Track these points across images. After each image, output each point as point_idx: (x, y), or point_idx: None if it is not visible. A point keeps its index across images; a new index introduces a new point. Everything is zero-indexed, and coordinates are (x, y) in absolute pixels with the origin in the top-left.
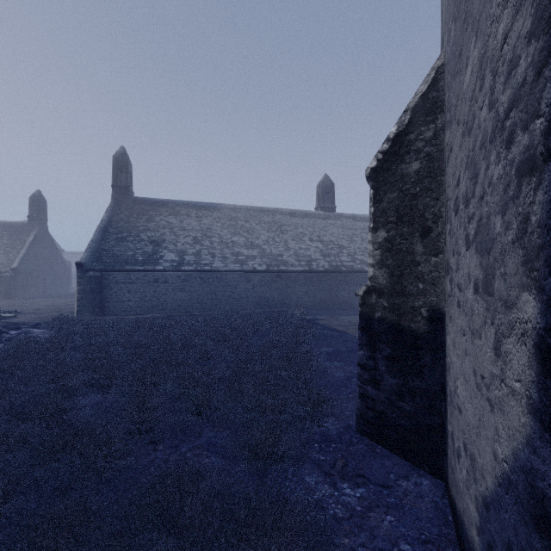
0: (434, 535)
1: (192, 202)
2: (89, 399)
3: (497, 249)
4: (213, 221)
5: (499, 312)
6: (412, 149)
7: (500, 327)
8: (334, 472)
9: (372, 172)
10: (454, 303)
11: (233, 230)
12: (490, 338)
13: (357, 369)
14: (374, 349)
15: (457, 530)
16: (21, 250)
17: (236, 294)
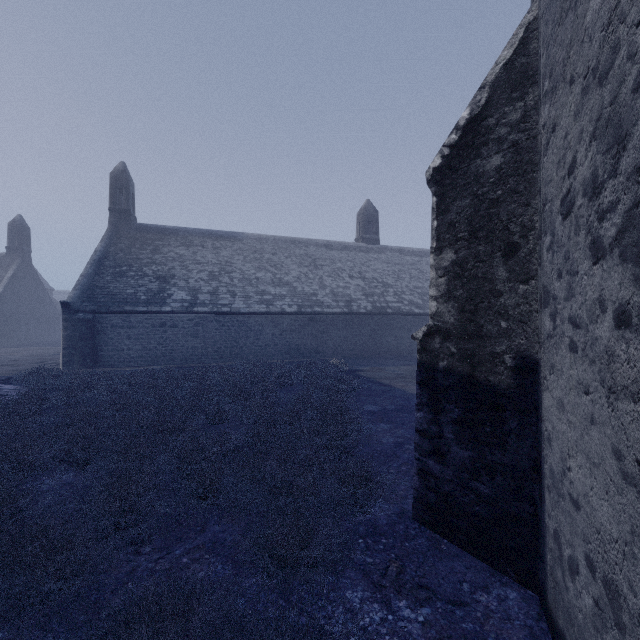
0: None
1: (208, 231)
2: (58, 479)
3: None
4: (234, 253)
5: None
6: (492, 138)
7: None
8: (386, 582)
9: (435, 173)
10: (561, 346)
11: (258, 264)
12: None
13: (415, 437)
14: (437, 411)
15: None
16: None
17: (261, 341)
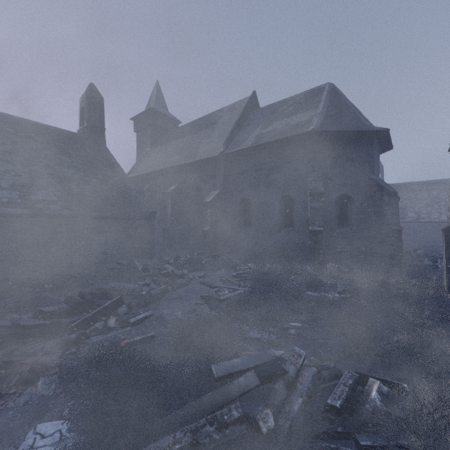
0: None
1: (423, 181)
2: None
3: None
4: (440, 192)
5: None
6: None
7: None
8: None
9: None
10: None
11: None
12: None
13: None
14: None
15: None
16: None
17: None
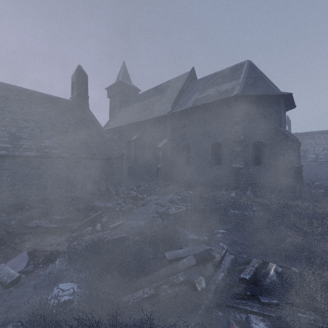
0: None
1: (321, 131)
2: None
3: None
4: None
5: None
6: None
7: None
8: None
9: None
10: None
11: None
12: None
13: None
14: None
15: None
16: None
17: None
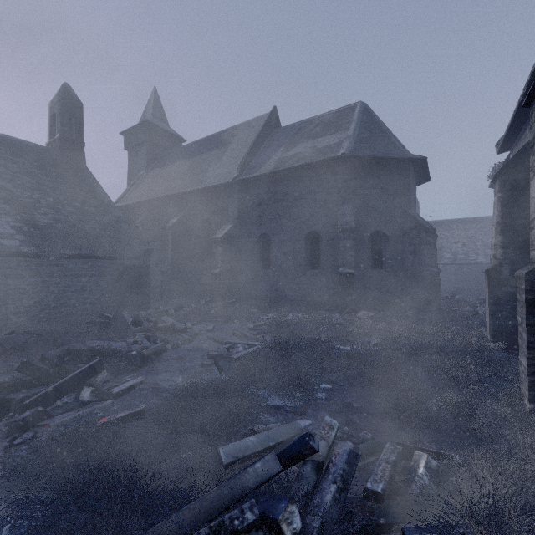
0: None
1: (459, 219)
2: None
3: None
4: (477, 231)
5: None
6: None
7: None
8: None
9: None
10: None
11: None
12: None
13: None
14: None
15: None
16: None
17: None
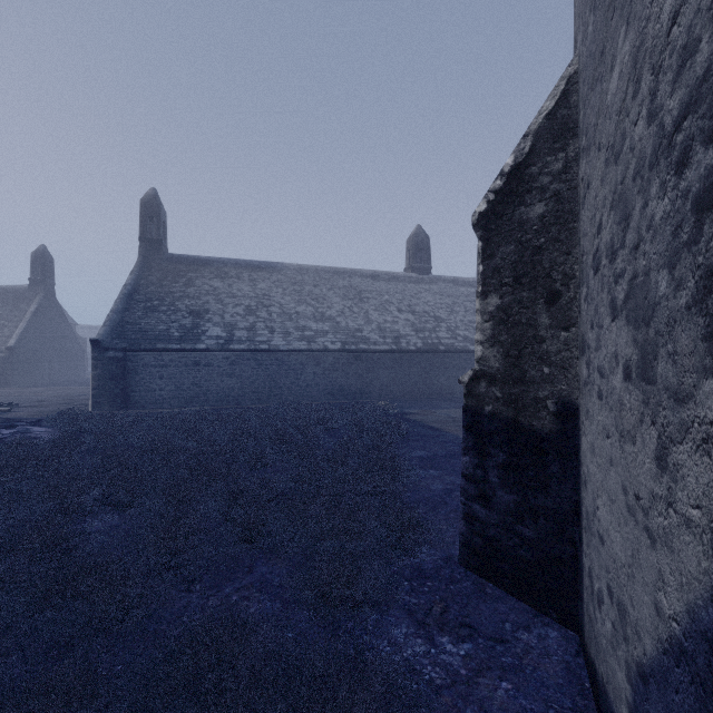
0: (566, 708)
1: (244, 261)
2: (104, 522)
3: (661, 318)
4: (272, 286)
5: (665, 407)
6: (535, 186)
7: (666, 429)
8: (430, 620)
9: (480, 218)
10: (592, 393)
11: (298, 297)
12: (649, 444)
13: (461, 481)
14: (483, 455)
15: (598, 703)
16: (20, 323)
17: (301, 381)
